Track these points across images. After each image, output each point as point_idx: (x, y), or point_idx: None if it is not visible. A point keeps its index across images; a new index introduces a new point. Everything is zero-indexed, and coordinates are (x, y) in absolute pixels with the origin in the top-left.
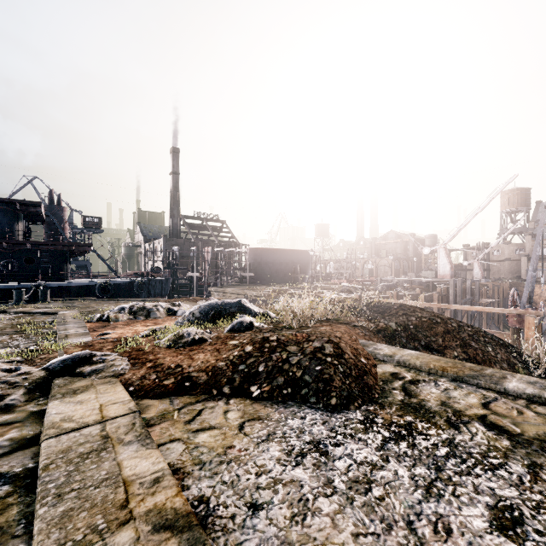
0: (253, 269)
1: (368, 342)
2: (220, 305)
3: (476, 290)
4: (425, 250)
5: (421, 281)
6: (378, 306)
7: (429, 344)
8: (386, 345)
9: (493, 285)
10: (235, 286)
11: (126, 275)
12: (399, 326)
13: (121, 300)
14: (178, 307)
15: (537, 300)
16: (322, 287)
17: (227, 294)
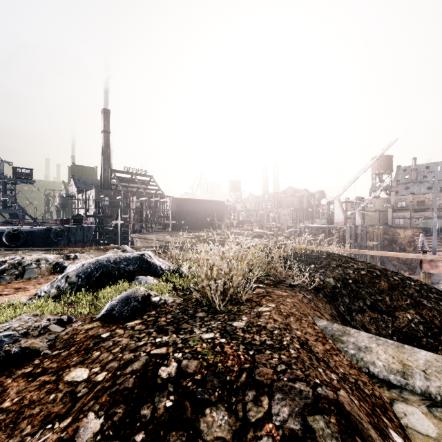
0: (176, 217)
1: (333, 326)
2: (112, 263)
3: (364, 235)
4: (322, 201)
5: (317, 228)
6: (304, 255)
7: (376, 303)
8: (368, 336)
9: (373, 230)
10: (158, 232)
11: (42, 223)
12: (338, 281)
13: (21, 250)
14: (72, 260)
15: (402, 242)
16: (237, 232)
17: (148, 241)
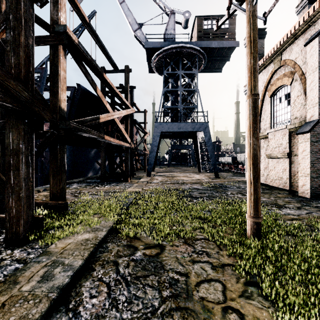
0: None
1: None
2: None
3: None
4: None
5: None
6: None
7: None
8: None
9: None
10: None
11: None
12: None
13: None
14: None
15: None
16: None
17: None
